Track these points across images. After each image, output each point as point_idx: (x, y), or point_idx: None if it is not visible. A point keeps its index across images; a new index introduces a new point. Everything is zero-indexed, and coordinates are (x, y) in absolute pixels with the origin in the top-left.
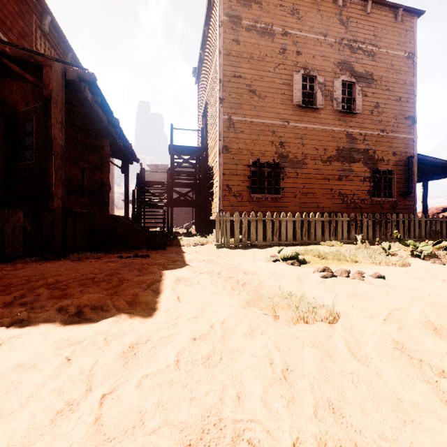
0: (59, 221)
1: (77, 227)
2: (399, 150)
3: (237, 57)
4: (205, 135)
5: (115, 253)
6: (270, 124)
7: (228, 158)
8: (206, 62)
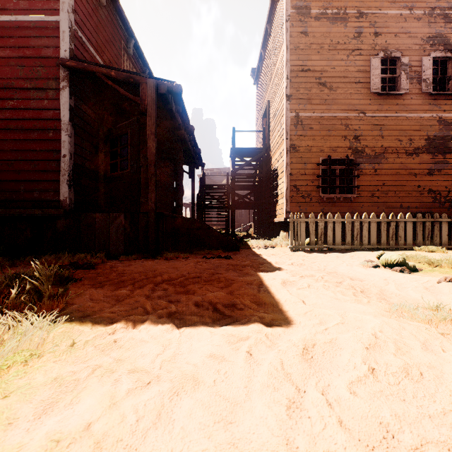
0: (152, 223)
1: (164, 229)
2: None
3: (306, 50)
4: (267, 135)
5: (195, 253)
6: (343, 117)
7: (296, 157)
8: (268, 60)
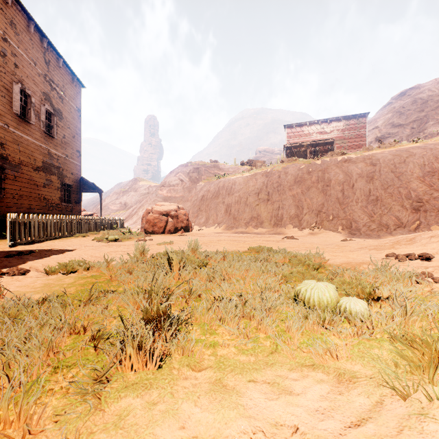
0: None
1: None
2: (75, 172)
3: None
4: None
5: None
6: None
7: None
8: None
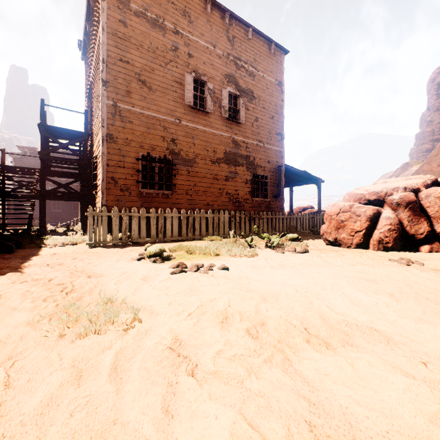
0: None
1: None
2: (272, 159)
3: (125, 40)
4: (90, 119)
5: None
6: (162, 119)
7: (114, 148)
8: (91, 37)
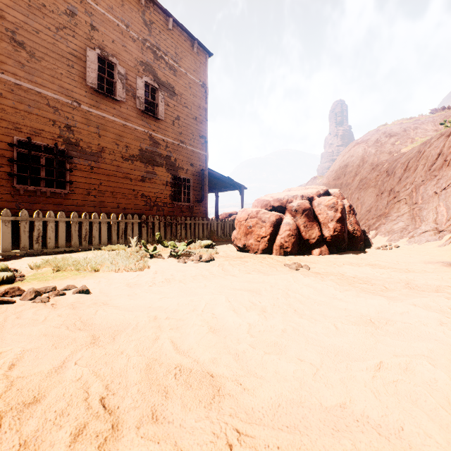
0: None
1: None
2: (196, 162)
3: None
4: None
5: None
6: (51, 98)
7: None
8: None
